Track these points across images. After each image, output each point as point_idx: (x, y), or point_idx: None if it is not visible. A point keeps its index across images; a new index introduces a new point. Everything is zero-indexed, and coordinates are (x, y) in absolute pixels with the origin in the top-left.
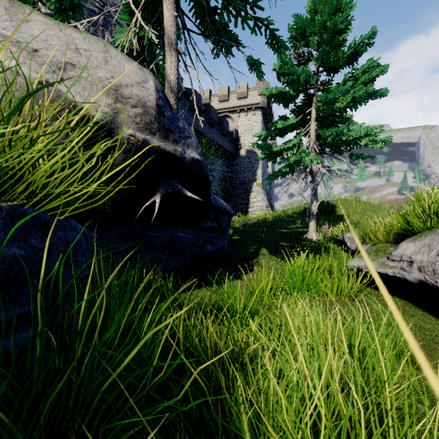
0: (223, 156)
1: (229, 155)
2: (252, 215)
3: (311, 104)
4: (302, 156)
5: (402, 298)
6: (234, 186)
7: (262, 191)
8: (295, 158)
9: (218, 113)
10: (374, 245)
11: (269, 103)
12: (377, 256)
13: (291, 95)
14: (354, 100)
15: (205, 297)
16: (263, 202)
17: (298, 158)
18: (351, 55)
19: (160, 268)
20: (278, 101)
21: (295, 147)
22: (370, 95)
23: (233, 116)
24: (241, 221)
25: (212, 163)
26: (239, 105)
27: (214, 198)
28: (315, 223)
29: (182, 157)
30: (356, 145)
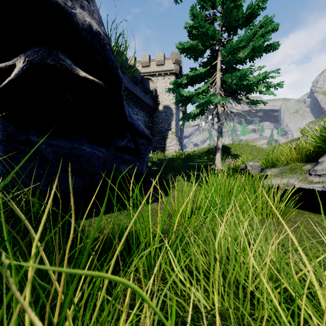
0: (145, 109)
1: (150, 109)
2: (168, 153)
3: (217, 58)
4: (210, 98)
5: (325, 215)
6: (154, 133)
7: (175, 137)
8: (206, 99)
9: (141, 76)
10: (286, 165)
11: (180, 70)
12: (295, 174)
13: (201, 49)
14: (254, 50)
15: (115, 222)
16: (176, 146)
17: (207, 99)
18: (249, 17)
19: (56, 188)
20: (190, 54)
21: (204, 92)
22: (265, 48)
23: (153, 79)
24: (159, 157)
25: (136, 114)
26: (158, 70)
27: (130, 115)
28: (220, 156)
29: (69, 11)
30: (254, 90)
